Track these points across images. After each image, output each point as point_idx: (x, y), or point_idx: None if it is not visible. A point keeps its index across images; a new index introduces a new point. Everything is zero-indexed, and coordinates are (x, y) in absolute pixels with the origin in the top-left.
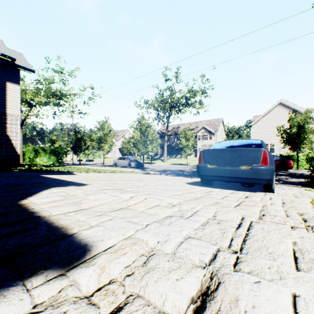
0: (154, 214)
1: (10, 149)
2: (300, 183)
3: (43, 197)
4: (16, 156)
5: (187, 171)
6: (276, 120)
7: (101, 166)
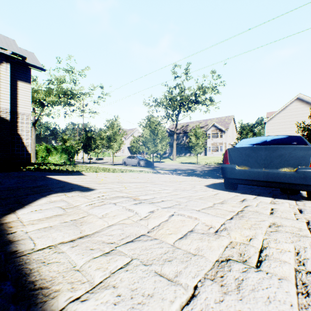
0: (196, 254)
1: (21, 148)
2: None
3: (36, 210)
4: (27, 155)
5: (199, 170)
6: (293, 117)
7: (111, 165)
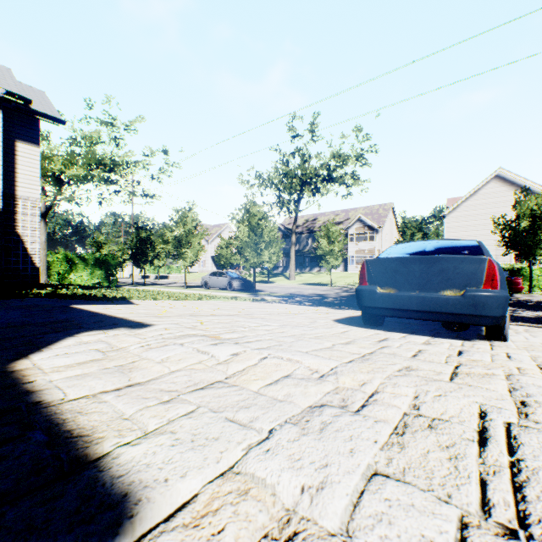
0: (284, 400)
1: (22, 258)
2: (541, 319)
3: (60, 354)
4: (34, 271)
5: (332, 296)
6: (489, 207)
7: (181, 287)
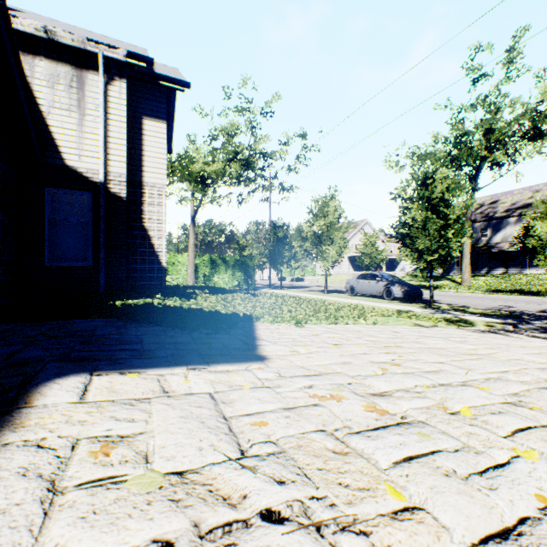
0: None
1: (149, 256)
2: None
3: None
4: (160, 272)
5: None
6: None
7: (320, 292)
